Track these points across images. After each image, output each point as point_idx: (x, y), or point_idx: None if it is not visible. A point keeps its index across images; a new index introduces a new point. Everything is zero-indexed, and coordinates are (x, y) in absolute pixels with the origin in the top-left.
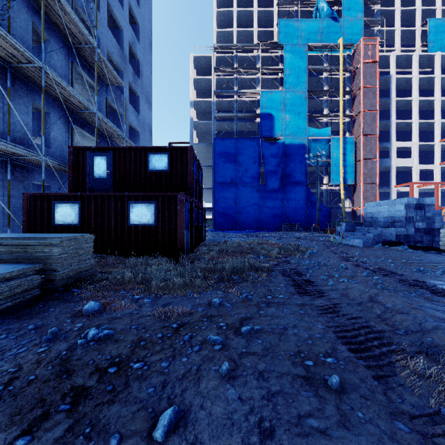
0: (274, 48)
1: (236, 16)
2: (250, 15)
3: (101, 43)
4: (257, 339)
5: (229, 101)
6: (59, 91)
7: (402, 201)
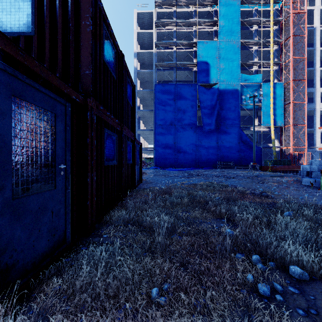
0: (209, 3)
1: None
2: None
3: None
4: None
5: (168, 53)
6: None
7: None
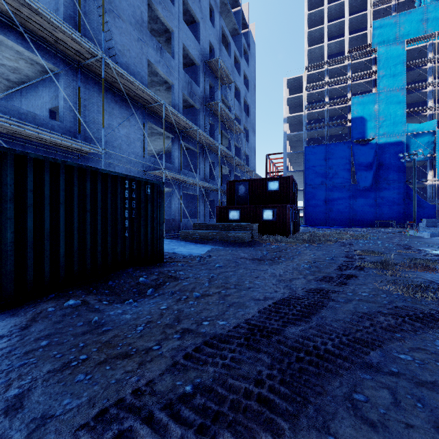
0: (366, 53)
1: (326, 31)
2: (341, 25)
3: (231, 109)
4: (319, 249)
5: (319, 112)
6: (220, 151)
7: None
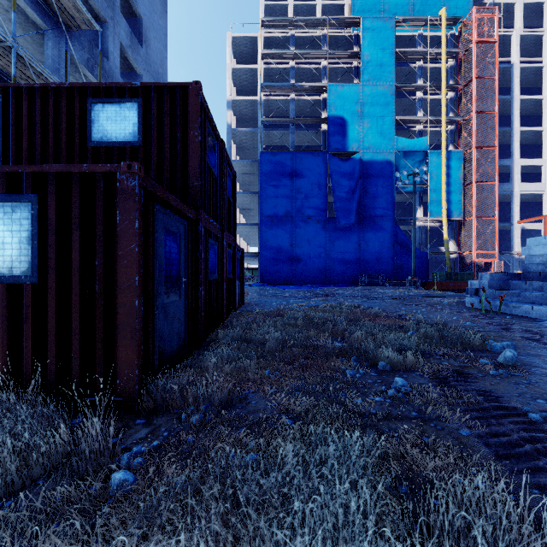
0: (346, 24)
1: None
2: None
3: None
4: None
5: (282, 101)
6: None
7: None
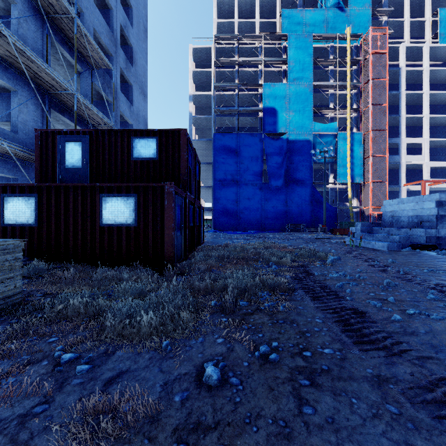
0: (277, 39)
1: (237, 6)
2: (252, 6)
3: (85, 20)
4: None
5: (229, 95)
6: (26, 64)
7: (432, 198)
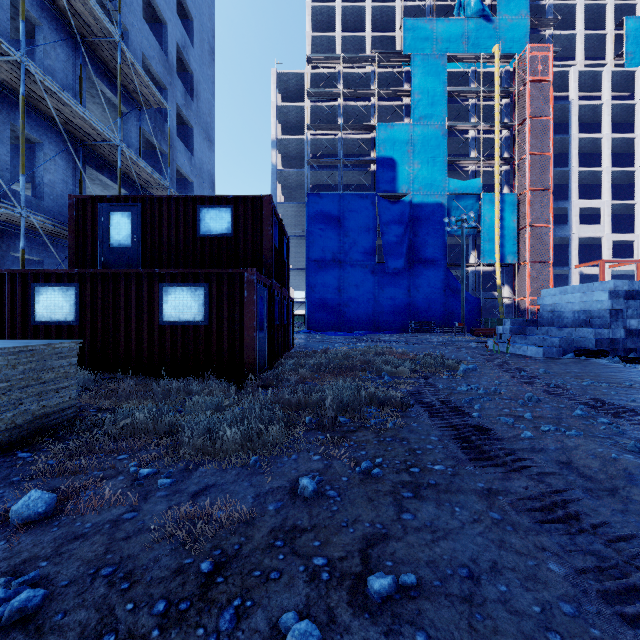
0: (397, 60)
1: (340, 14)
2: (361, 13)
3: (131, 41)
4: (413, 629)
5: (329, 140)
6: (56, 107)
7: (604, 287)
